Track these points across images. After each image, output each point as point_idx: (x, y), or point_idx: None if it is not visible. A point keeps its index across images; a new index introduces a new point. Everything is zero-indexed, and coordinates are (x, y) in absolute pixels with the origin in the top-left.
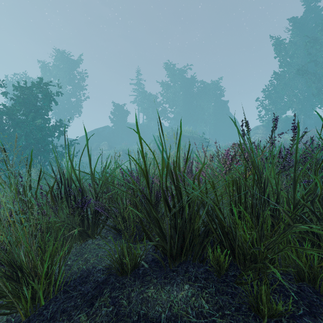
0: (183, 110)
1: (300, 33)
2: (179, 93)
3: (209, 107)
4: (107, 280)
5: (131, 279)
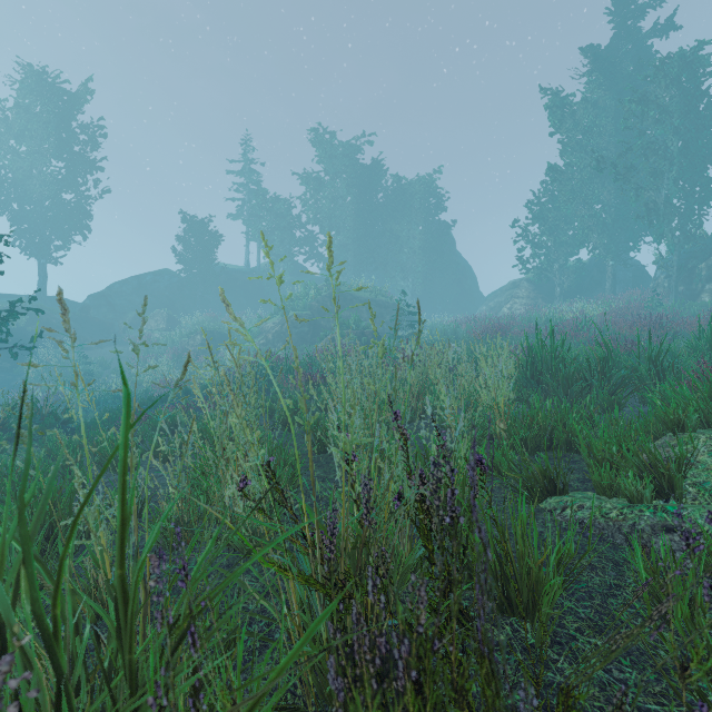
0: (355, 240)
1: (605, 81)
2: (344, 200)
3: (413, 235)
4: None
5: None
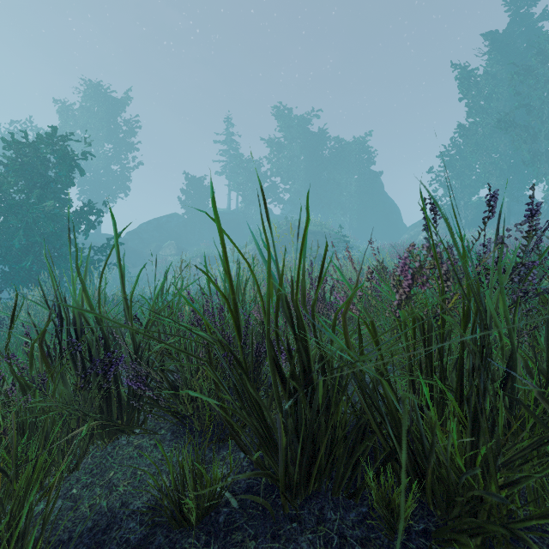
0: (306, 188)
1: (502, 58)
2: (298, 158)
3: (350, 182)
4: (149, 540)
5: (201, 538)
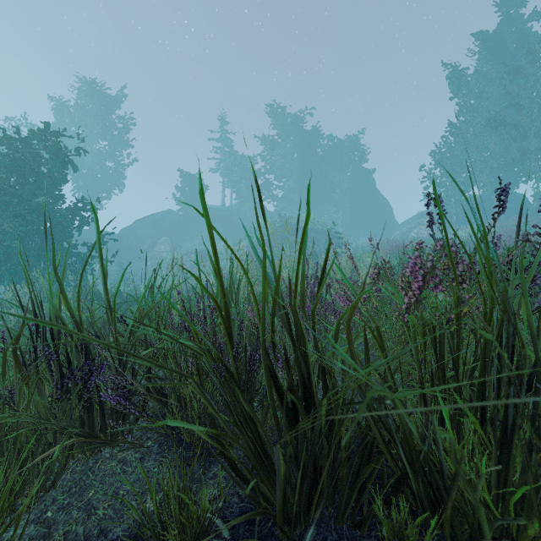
0: (300, 185)
1: (492, 58)
2: (292, 156)
3: (343, 179)
4: None
5: None
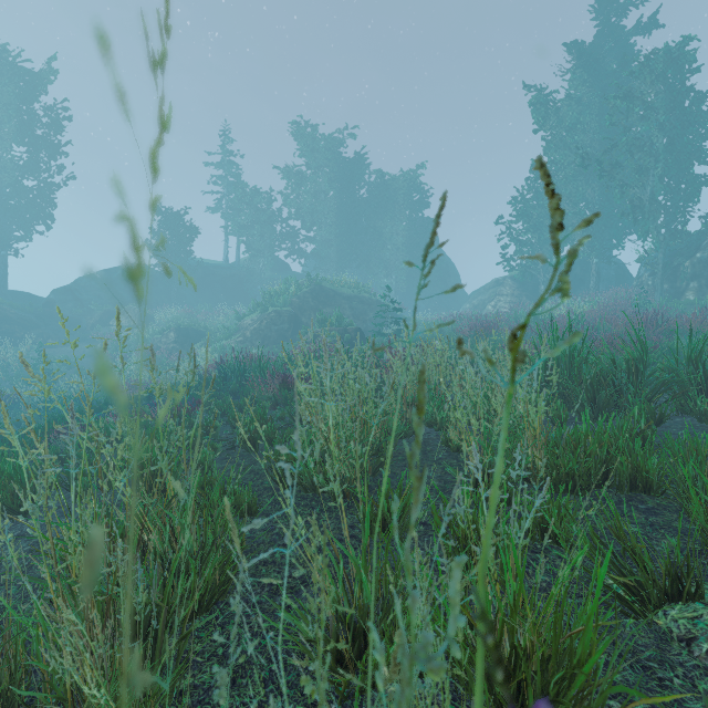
0: (337, 236)
1: (590, 77)
2: (327, 195)
3: (396, 231)
4: None
5: None
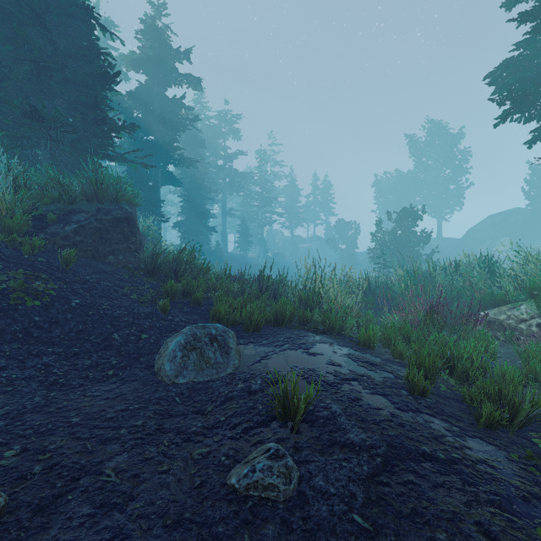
0: None
1: None
2: None
3: None
4: None
5: None
